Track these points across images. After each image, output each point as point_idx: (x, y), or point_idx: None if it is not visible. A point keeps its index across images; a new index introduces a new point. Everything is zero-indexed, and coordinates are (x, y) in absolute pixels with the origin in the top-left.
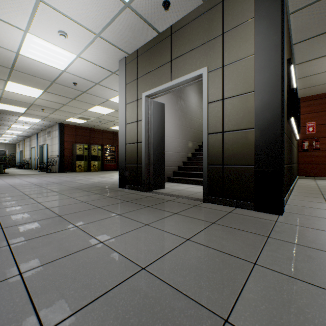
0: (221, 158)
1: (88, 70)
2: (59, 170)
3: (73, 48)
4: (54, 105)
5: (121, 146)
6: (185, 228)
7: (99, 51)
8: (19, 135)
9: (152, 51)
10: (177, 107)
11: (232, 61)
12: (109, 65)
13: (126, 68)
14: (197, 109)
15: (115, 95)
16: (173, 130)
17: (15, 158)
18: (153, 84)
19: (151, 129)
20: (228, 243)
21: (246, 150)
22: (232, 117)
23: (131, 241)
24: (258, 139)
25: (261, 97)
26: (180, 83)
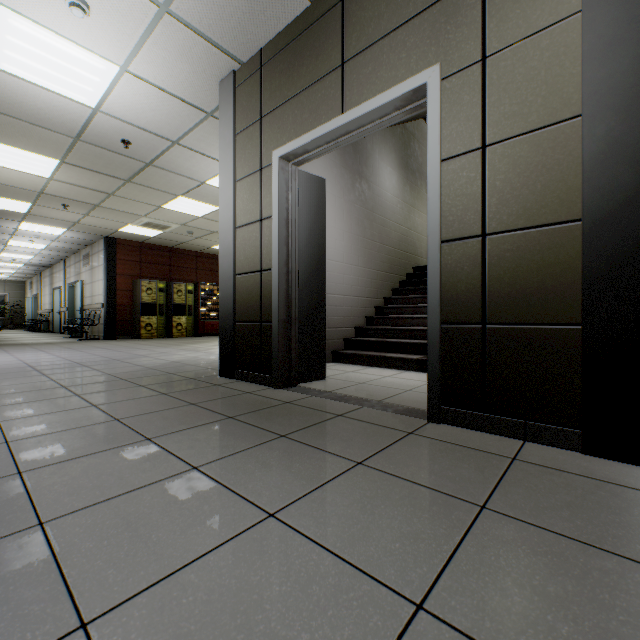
0: (479, 304)
1: (151, 106)
2: (106, 335)
3: (109, 47)
4: (89, 195)
5: (226, 281)
6: (398, 535)
7: (170, 55)
8: (28, 263)
9: (295, 47)
10: (353, 195)
11: (510, 41)
12: (198, 95)
13: (236, 97)
14: (397, 203)
15: (217, 171)
16: (345, 247)
17: (23, 311)
18: (297, 128)
19: (293, 237)
20: (585, 634)
21: (554, 282)
22: (510, 194)
23: (199, 620)
24: (594, 249)
25: (603, 129)
26: (366, 116)
